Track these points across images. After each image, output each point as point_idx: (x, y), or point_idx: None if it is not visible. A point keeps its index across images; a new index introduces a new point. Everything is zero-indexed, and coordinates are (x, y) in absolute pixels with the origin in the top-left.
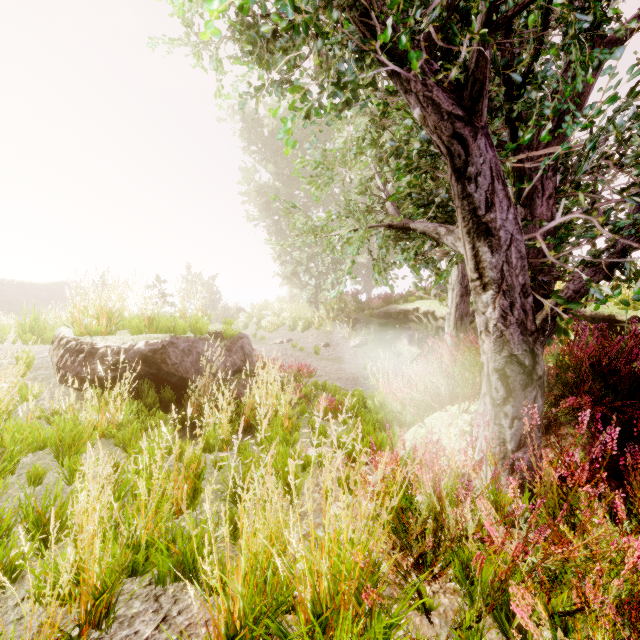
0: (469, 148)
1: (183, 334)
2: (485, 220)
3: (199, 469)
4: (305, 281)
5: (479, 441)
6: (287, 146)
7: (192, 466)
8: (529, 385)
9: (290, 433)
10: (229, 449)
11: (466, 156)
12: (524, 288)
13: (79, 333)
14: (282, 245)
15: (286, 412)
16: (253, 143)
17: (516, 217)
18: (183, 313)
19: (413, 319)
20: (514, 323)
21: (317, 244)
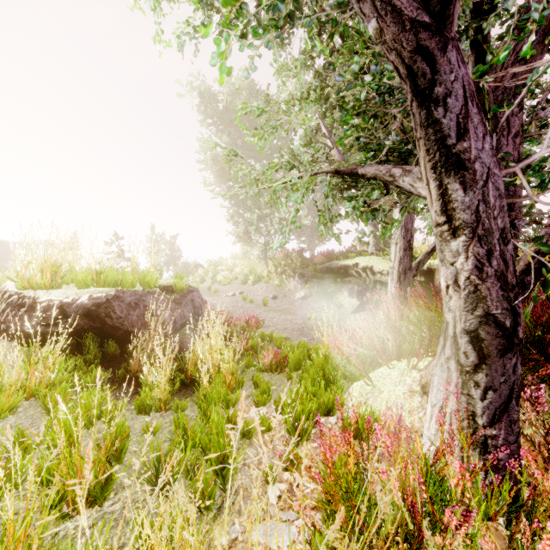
0: (436, 64)
1: (131, 288)
2: (456, 150)
3: (121, 443)
4: (255, 239)
5: (437, 407)
6: (221, 73)
7: (102, 449)
8: (509, 350)
9: (234, 388)
10: (167, 409)
11: (432, 74)
12: (503, 233)
13: (22, 287)
14: (224, 195)
15: (229, 368)
16: (209, 116)
17: (493, 147)
18: (135, 267)
19: (353, 274)
20: (492, 275)
21: (266, 206)
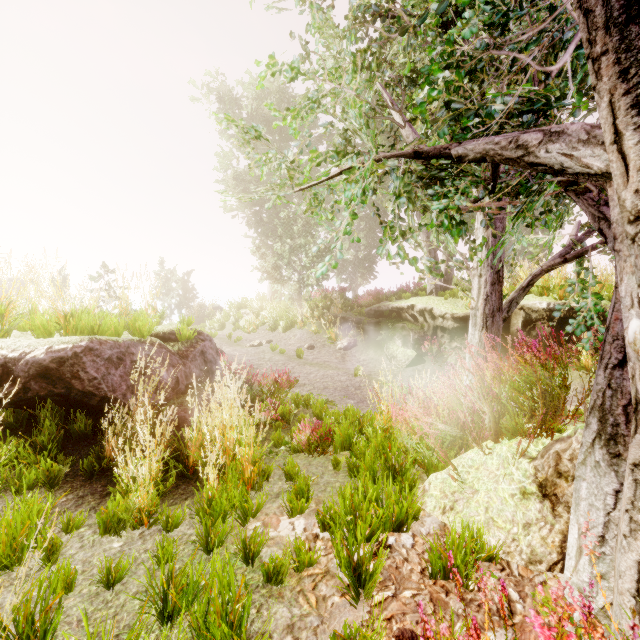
0: None
1: (115, 336)
2: None
3: (45, 618)
4: (287, 276)
5: (591, 536)
6: None
7: None
8: None
9: (256, 482)
10: (152, 522)
11: None
12: None
13: None
14: (240, 198)
15: (249, 453)
16: (230, 126)
17: None
18: (124, 309)
19: (407, 318)
20: None
21: (300, 235)
